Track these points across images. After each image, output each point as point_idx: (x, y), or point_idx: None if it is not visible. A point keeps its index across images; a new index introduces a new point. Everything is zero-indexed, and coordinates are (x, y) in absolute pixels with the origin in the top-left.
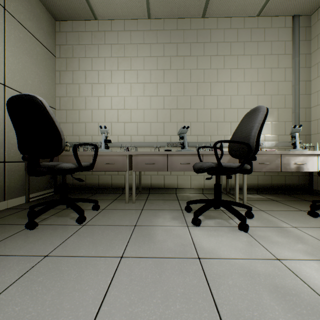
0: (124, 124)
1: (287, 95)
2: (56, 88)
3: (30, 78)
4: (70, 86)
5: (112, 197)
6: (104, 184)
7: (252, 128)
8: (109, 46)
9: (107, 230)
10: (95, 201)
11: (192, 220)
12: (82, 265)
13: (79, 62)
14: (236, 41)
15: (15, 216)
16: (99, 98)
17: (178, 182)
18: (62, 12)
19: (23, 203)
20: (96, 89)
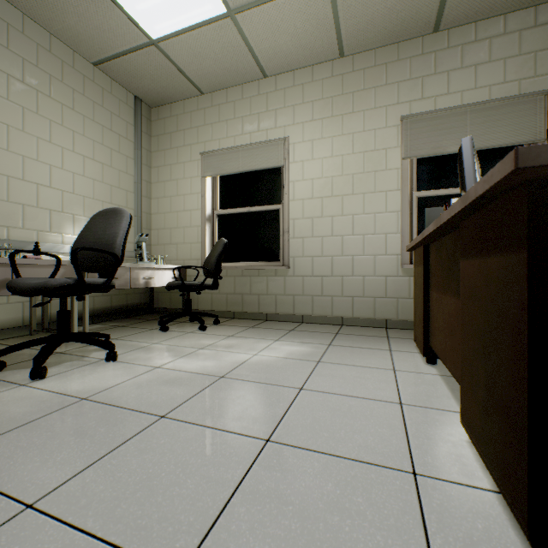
0: None
1: (130, 192)
2: None
3: None
4: None
5: None
6: None
7: (117, 236)
8: None
9: None
10: None
11: (33, 372)
12: None
13: None
14: (62, 81)
15: None
16: None
17: None
18: None
19: None
20: None
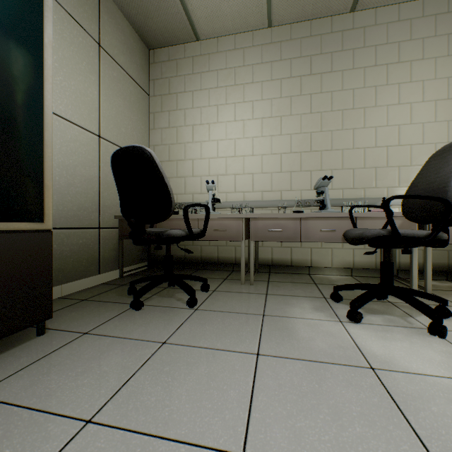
0: (234, 176)
1: None
2: (150, 135)
3: (123, 125)
4: (166, 131)
5: (220, 275)
6: (208, 258)
7: (451, 175)
8: (214, 73)
9: (228, 318)
10: (204, 280)
11: (348, 313)
12: (210, 358)
13: (176, 99)
14: (409, 39)
15: (114, 293)
16: (202, 143)
17: (312, 258)
18: (158, 37)
19: (117, 278)
20: (198, 132)
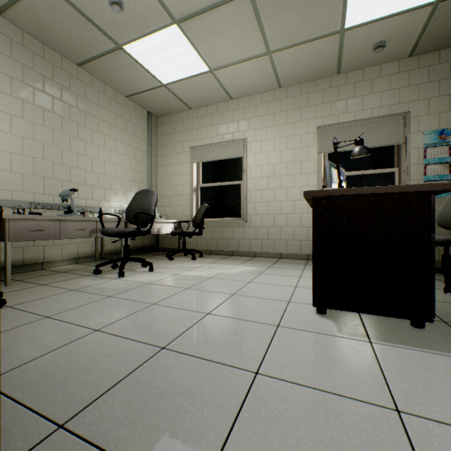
0: None
1: (145, 173)
2: None
3: None
4: None
5: None
6: None
7: (152, 205)
8: None
9: (56, 298)
10: None
11: (119, 273)
12: (94, 305)
13: None
14: (110, 110)
15: None
16: None
17: (45, 255)
18: None
19: None
20: None
